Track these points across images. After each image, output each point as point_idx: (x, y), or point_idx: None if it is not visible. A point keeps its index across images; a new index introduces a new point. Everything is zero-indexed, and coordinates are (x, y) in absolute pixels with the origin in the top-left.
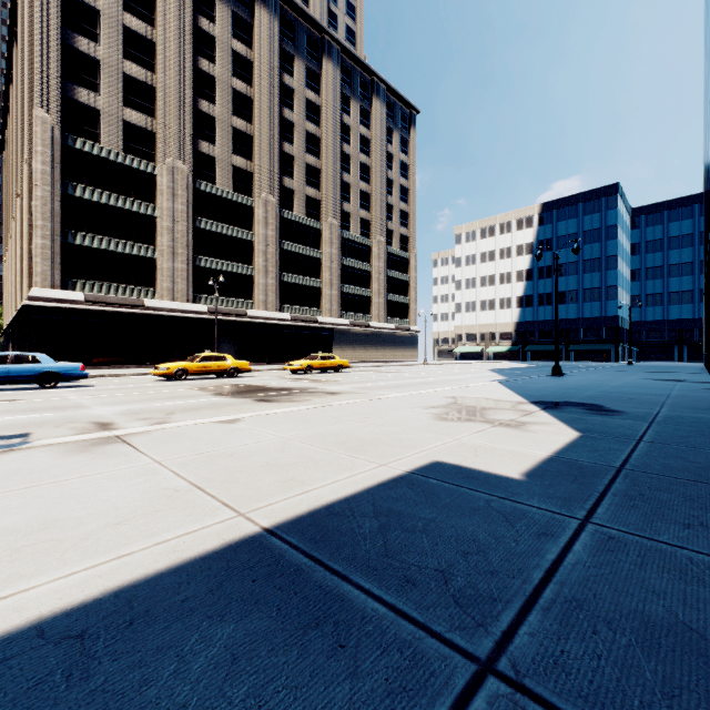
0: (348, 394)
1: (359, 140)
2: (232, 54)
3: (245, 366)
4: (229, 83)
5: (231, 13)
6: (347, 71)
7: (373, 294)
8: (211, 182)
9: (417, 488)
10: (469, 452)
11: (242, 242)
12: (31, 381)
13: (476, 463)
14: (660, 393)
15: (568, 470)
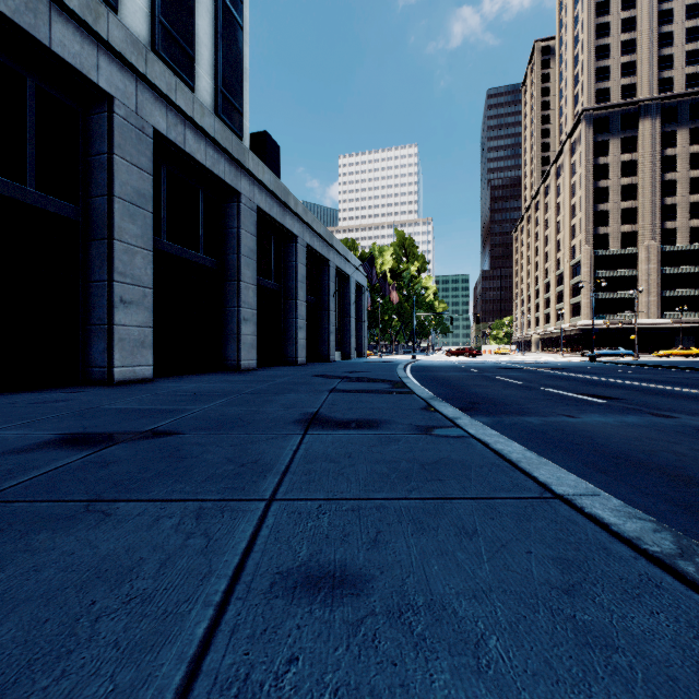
0: None
1: None
2: (689, 156)
3: None
4: (686, 177)
5: (688, 131)
6: None
7: None
8: (672, 244)
9: None
10: None
11: (697, 274)
12: (618, 355)
13: None
14: None
15: None
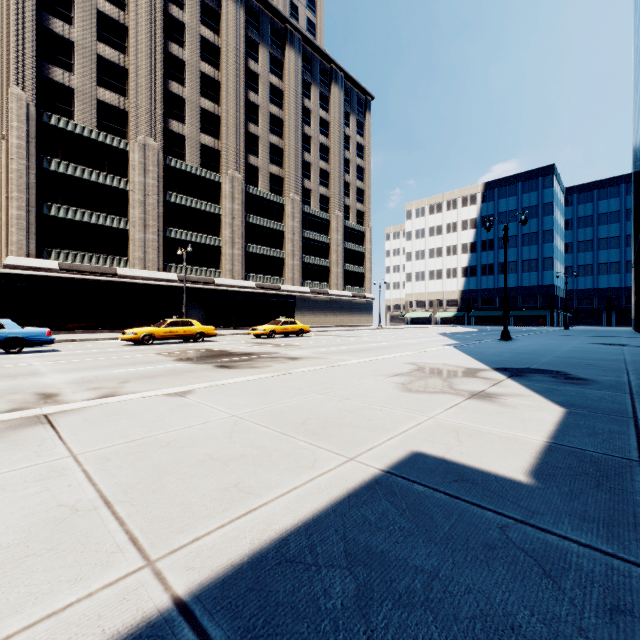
0: (309, 359)
1: (319, 122)
2: (200, 40)
3: (211, 331)
4: (197, 67)
5: (199, 2)
6: (308, 59)
7: (331, 264)
8: (181, 159)
9: (401, 502)
10: (451, 436)
11: (210, 215)
12: None
13: (464, 454)
14: (615, 358)
15: (581, 467)
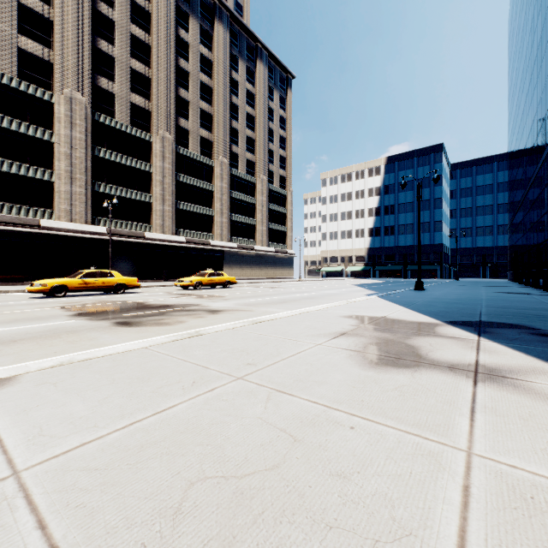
0: (231, 312)
1: (246, 94)
2: (131, 3)
3: (133, 282)
4: (127, 28)
5: None
6: (236, 35)
7: (257, 223)
8: (110, 116)
9: None
10: None
11: (140, 172)
12: None
13: None
14: (547, 307)
15: None
